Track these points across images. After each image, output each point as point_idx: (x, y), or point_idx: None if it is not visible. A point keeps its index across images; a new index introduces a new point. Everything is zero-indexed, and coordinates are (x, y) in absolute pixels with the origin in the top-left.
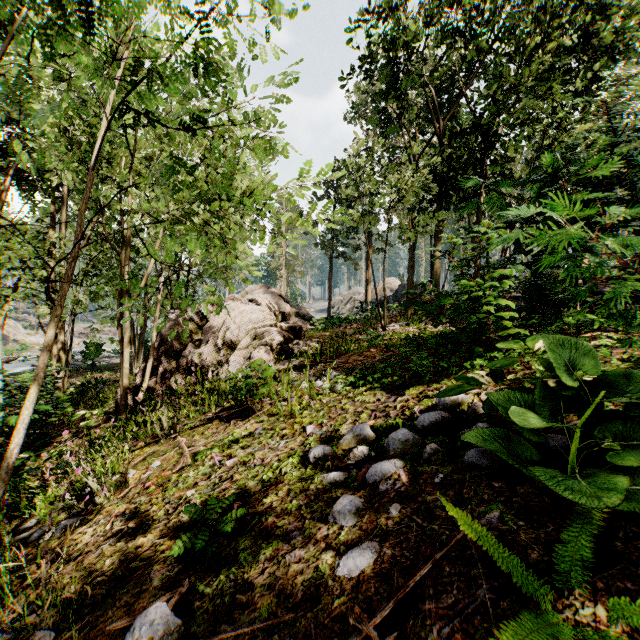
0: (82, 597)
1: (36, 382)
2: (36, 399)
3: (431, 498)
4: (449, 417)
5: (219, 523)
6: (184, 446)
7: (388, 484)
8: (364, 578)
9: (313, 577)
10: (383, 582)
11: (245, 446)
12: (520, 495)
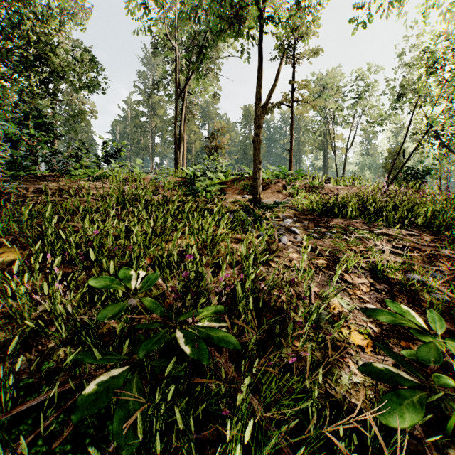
0: None
1: None
2: None
3: None
4: None
5: None
6: None
7: None
8: None
9: None
10: None
11: None
12: None
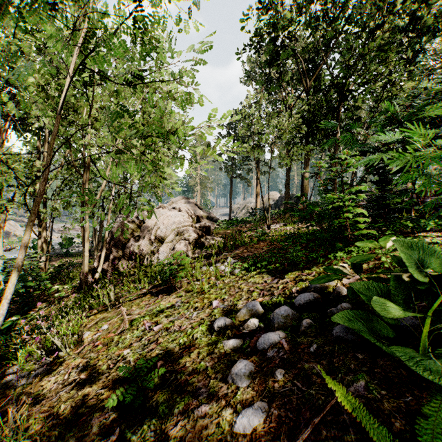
0: (40, 436)
1: (16, 269)
2: (16, 281)
3: (308, 366)
4: (319, 297)
5: (144, 380)
6: (124, 314)
7: (274, 351)
8: (256, 435)
9: (215, 431)
10: (271, 440)
11: (168, 315)
12: (380, 366)
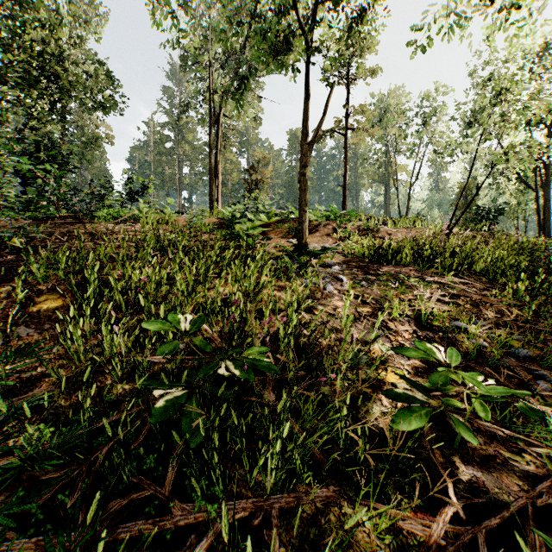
0: None
1: None
2: None
3: None
4: None
5: None
6: None
7: None
8: None
9: None
10: None
11: None
12: None
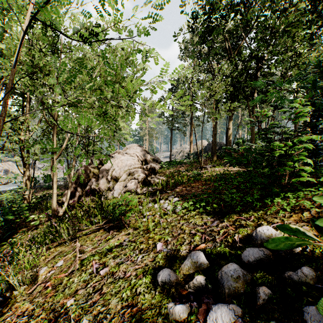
0: None
1: None
2: None
3: None
4: (270, 255)
5: None
6: (77, 251)
7: None
8: None
9: None
10: None
11: (115, 256)
12: None
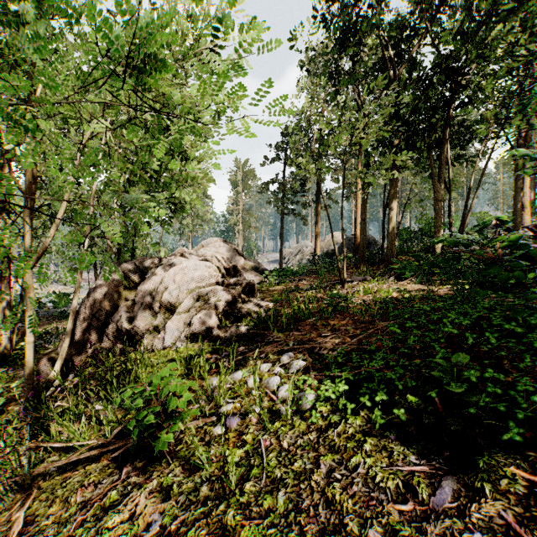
0: None
1: None
2: None
3: None
4: None
5: None
6: None
7: None
8: None
9: None
10: None
11: None
12: None
